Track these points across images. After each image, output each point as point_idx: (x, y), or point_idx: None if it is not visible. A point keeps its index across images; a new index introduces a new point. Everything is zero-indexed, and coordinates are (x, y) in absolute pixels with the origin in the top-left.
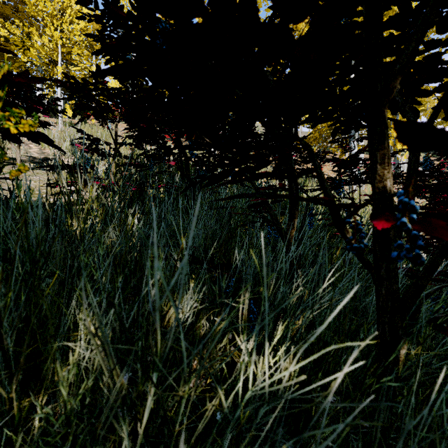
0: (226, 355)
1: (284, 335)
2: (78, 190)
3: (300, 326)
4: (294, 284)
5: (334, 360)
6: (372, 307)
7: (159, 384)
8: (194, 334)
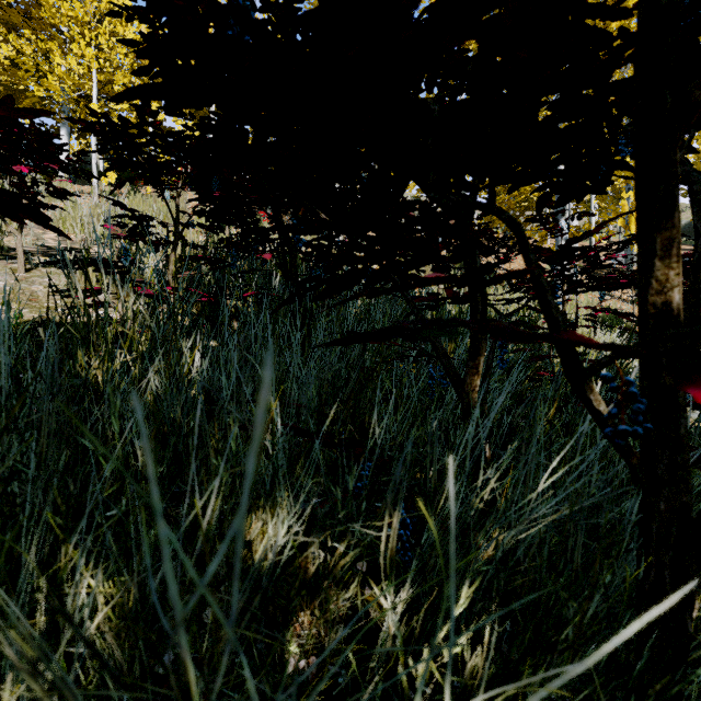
0: (356, 605)
1: (461, 567)
2: (108, 301)
3: (492, 555)
4: (480, 477)
5: (571, 647)
6: (629, 527)
7: (231, 671)
8: (290, 608)
